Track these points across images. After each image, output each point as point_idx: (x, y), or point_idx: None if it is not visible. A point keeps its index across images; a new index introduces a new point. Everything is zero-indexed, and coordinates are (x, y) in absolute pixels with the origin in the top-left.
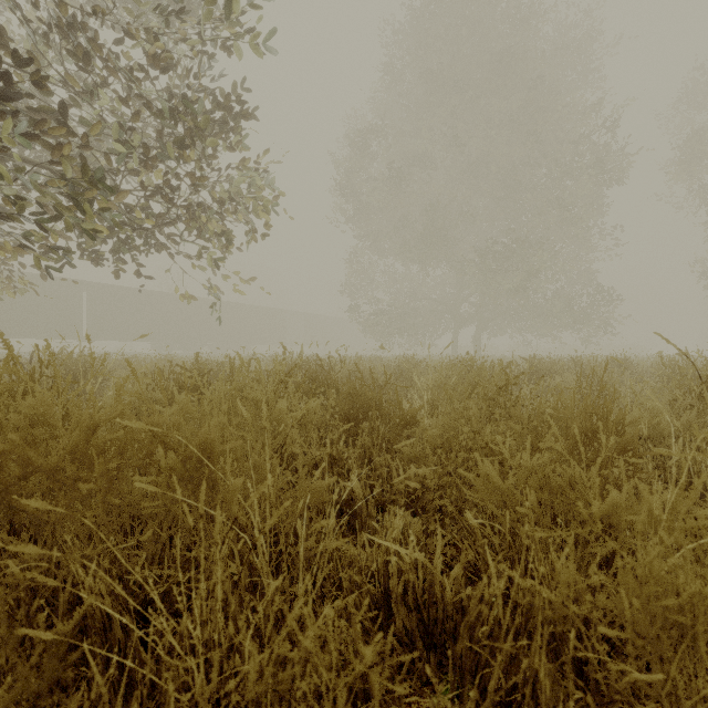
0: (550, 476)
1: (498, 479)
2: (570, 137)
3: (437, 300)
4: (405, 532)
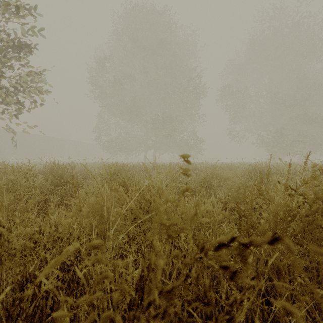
0: (98, 194)
1: (86, 197)
2: (186, 78)
3: (138, 138)
4: (65, 217)
